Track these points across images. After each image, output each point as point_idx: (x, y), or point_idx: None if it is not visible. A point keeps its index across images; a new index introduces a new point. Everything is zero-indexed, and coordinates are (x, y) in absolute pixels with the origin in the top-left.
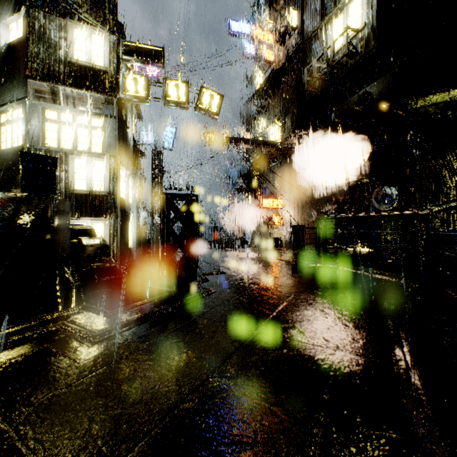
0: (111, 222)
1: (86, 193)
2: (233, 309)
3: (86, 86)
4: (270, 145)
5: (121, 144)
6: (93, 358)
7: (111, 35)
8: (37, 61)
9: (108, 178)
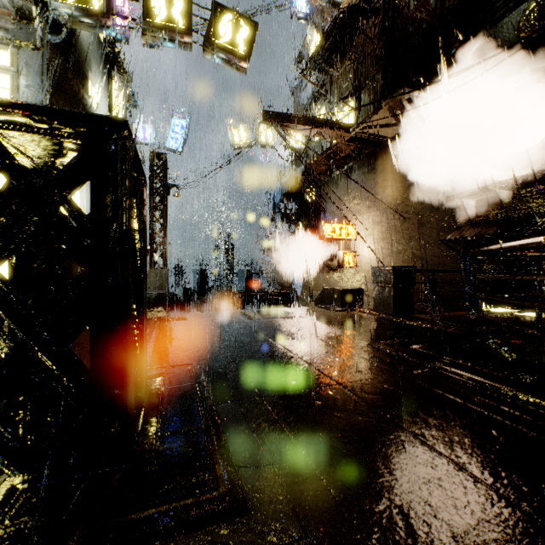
0: None
1: None
2: None
3: None
4: (340, 129)
5: None
6: None
7: None
8: None
9: None
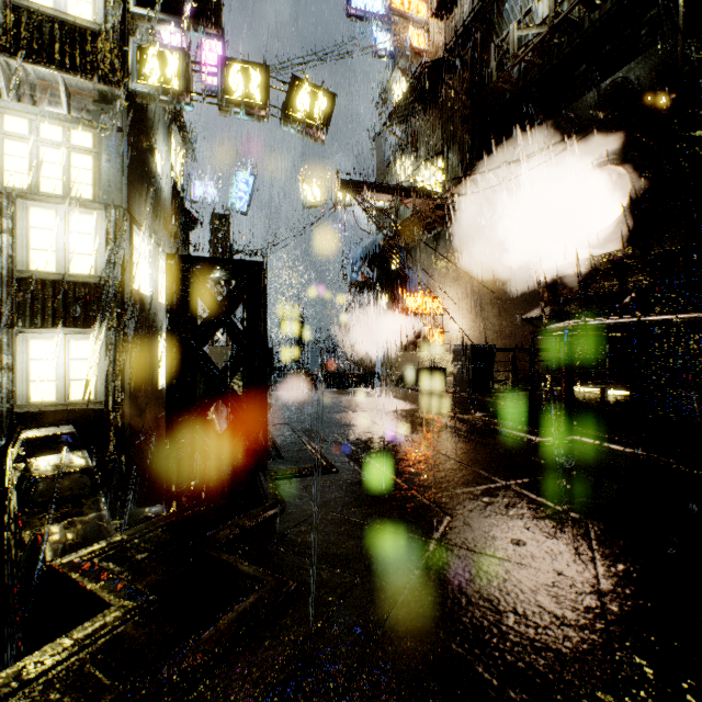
0: (109, 338)
1: (54, 279)
2: None
3: (52, 59)
4: (424, 197)
5: (136, 187)
6: None
7: None
8: None
9: (104, 249)
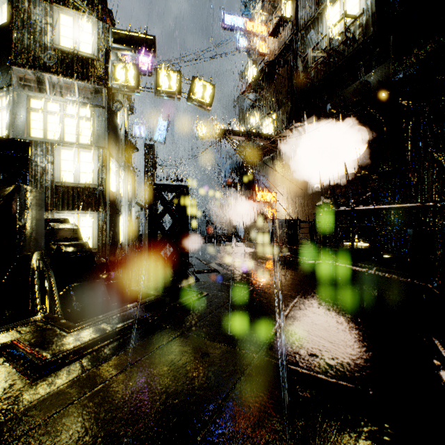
0: (99, 216)
1: (73, 186)
2: (226, 320)
3: (73, 74)
4: (264, 137)
5: (110, 136)
6: (29, 405)
7: (99, 21)
8: (21, 46)
9: (97, 170)
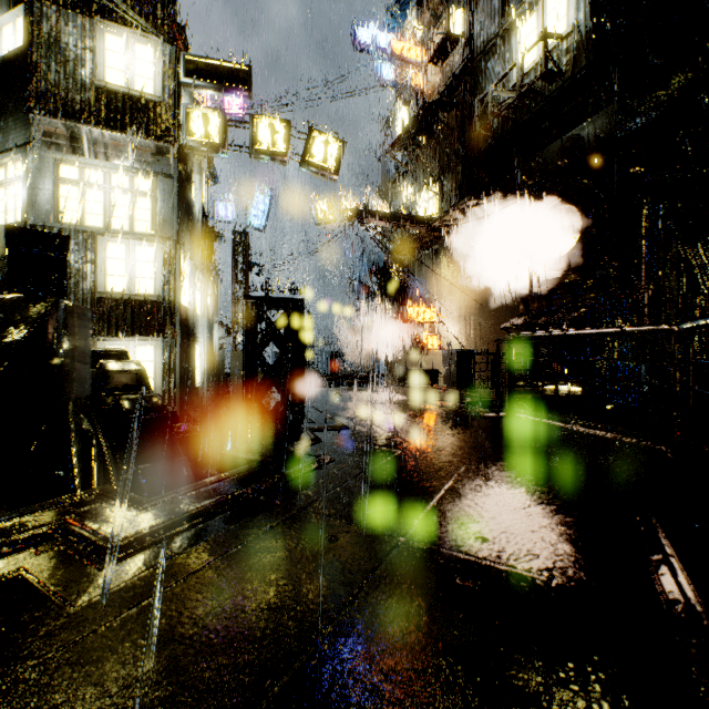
0: (165, 344)
1: (125, 298)
2: (361, 494)
3: (124, 126)
4: (421, 222)
5: (182, 220)
6: (103, 595)
7: (165, 44)
8: (45, 84)
9: (161, 273)
